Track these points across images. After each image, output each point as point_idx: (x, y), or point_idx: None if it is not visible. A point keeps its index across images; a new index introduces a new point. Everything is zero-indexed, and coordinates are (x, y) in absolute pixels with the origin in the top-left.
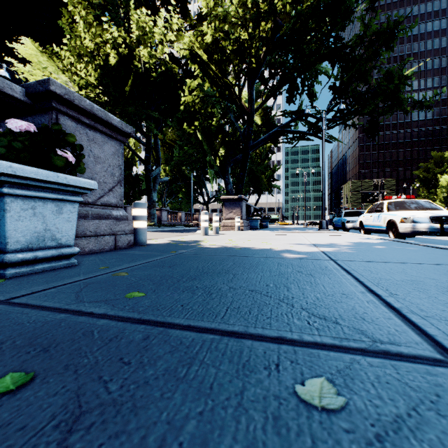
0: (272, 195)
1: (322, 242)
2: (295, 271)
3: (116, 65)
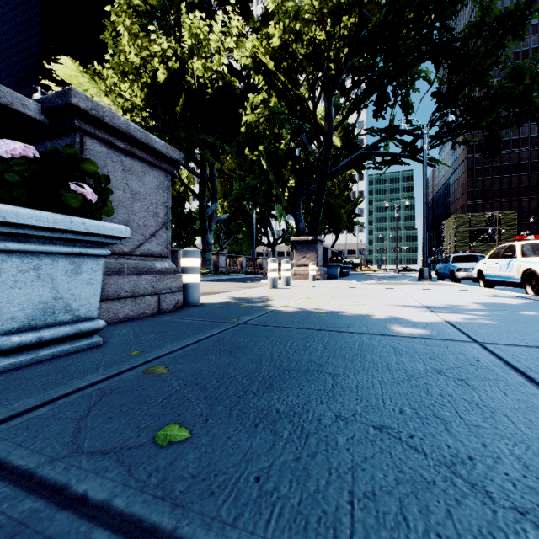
0: (353, 235)
1: (436, 302)
2: (431, 369)
3: (165, 82)
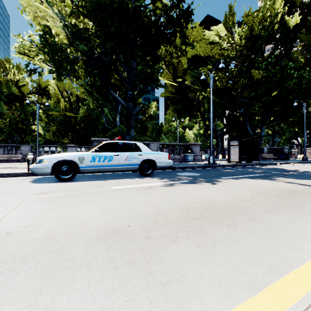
0: None
1: None
2: None
3: None
